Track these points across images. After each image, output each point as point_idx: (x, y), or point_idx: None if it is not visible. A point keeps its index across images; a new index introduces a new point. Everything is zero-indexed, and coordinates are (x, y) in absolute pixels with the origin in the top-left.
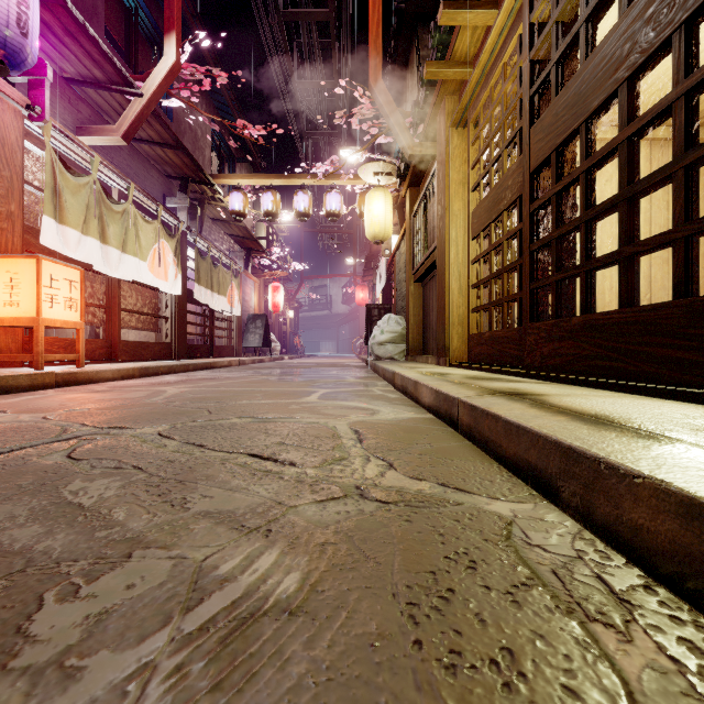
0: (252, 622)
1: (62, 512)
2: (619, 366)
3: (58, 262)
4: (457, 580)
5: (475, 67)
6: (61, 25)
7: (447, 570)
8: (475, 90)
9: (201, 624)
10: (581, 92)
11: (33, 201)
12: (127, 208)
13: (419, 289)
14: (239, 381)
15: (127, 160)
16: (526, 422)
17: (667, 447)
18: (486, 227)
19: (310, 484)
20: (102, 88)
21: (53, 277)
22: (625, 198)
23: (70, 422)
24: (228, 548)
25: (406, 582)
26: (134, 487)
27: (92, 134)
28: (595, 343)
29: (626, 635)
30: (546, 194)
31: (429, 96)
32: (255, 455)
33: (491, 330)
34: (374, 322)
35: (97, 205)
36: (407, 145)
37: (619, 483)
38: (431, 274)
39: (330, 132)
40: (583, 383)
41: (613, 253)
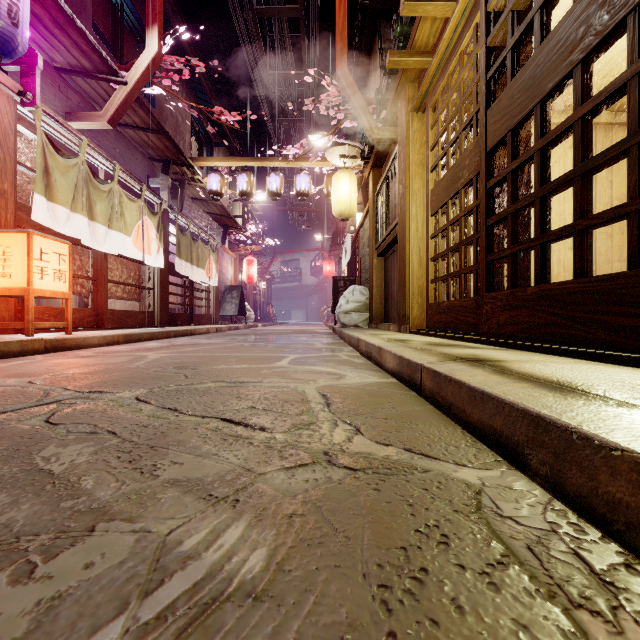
0: (214, 608)
1: (31, 479)
2: (574, 334)
3: (48, 236)
4: (429, 557)
5: (434, 56)
6: (50, 18)
7: (418, 545)
8: (434, 77)
9: (159, 611)
10: (536, 75)
11: (25, 181)
12: (112, 187)
13: (382, 262)
14: (215, 346)
15: (113, 143)
16: (490, 389)
17: (638, 416)
18: (444, 204)
19: (279, 450)
20: (90, 77)
21: (43, 251)
22: (579, 174)
23: (54, 387)
24: (194, 520)
25: (377, 560)
26: (106, 453)
27: (81, 119)
28: (550, 312)
29: (616, 625)
30: (502, 172)
31: (391, 84)
32: (227, 420)
33: (449, 300)
34: (340, 293)
35: (85, 184)
36: (371, 129)
37: (594, 454)
38: (393, 248)
39: (300, 119)
40: (538, 349)
41: (567, 226)
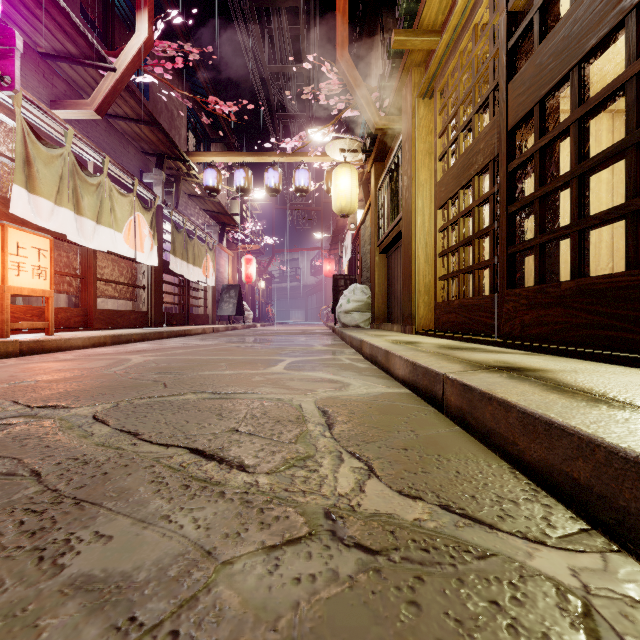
0: None
1: None
2: (627, 337)
3: (25, 230)
4: None
5: (444, 32)
6: None
7: None
8: (443, 58)
9: None
10: (573, 33)
11: (5, 172)
12: (102, 181)
13: (384, 260)
14: (208, 348)
15: (103, 135)
16: (561, 418)
17: None
18: (455, 194)
19: (260, 508)
20: (76, 63)
21: (20, 245)
22: (634, 143)
23: (3, 399)
24: None
25: None
26: (6, 515)
27: (67, 108)
28: (593, 310)
29: None
30: (527, 151)
31: (395, 69)
32: (197, 451)
33: (460, 298)
34: (340, 292)
35: (71, 176)
36: (373, 119)
37: None
38: (396, 245)
39: (299, 114)
40: (578, 355)
41: (617, 207)
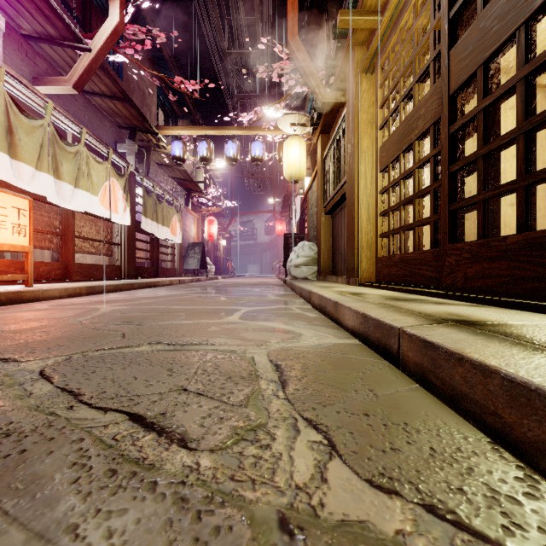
0: None
1: None
2: None
3: (6, 191)
4: None
5: (386, 10)
6: None
7: None
8: (385, 35)
9: None
10: None
11: None
12: (79, 149)
13: (329, 220)
14: (172, 298)
15: (81, 110)
16: None
17: None
18: (395, 158)
19: (197, 510)
20: (55, 44)
21: (0, 205)
22: None
23: None
24: None
25: None
26: None
27: (47, 84)
28: (543, 263)
29: None
30: (470, 111)
31: (340, 49)
32: (137, 418)
33: (400, 253)
34: (291, 249)
35: (51, 145)
36: (320, 94)
37: None
38: (340, 206)
39: (255, 95)
40: (527, 307)
41: None
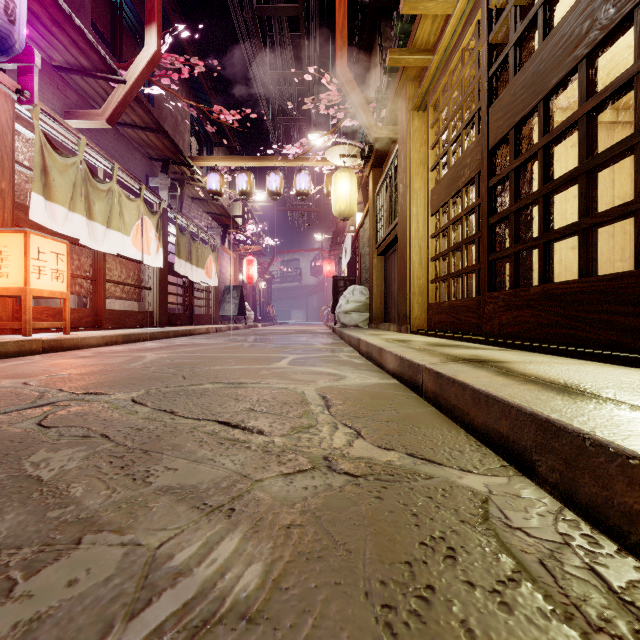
0: (204, 632)
1: (18, 487)
2: (579, 334)
3: (45, 236)
4: (436, 573)
5: (435, 53)
6: (48, 16)
7: (424, 560)
8: (435, 75)
9: (145, 636)
10: (539, 71)
11: (23, 180)
12: (111, 187)
13: (382, 262)
14: (214, 347)
15: (112, 142)
16: (496, 392)
17: None
18: (445, 203)
19: (277, 454)
20: (88, 75)
21: (40, 250)
22: (584, 171)
23: (49, 388)
24: (186, 531)
25: (380, 576)
26: (98, 458)
27: (79, 118)
28: (554, 312)
29: None
30: (504, 170)
31: (391, 82)
32: (224, 423)
33: (450, 300)
34: (340, 293)
35: (83, 183)
36: (371, 128)
37: (609, 462)
38: (393, 248)
39: (300, 118)
40: (542, 350)
41: (572, 225)
